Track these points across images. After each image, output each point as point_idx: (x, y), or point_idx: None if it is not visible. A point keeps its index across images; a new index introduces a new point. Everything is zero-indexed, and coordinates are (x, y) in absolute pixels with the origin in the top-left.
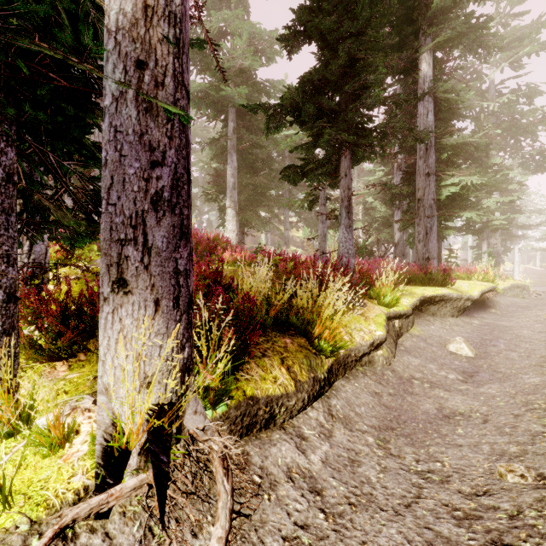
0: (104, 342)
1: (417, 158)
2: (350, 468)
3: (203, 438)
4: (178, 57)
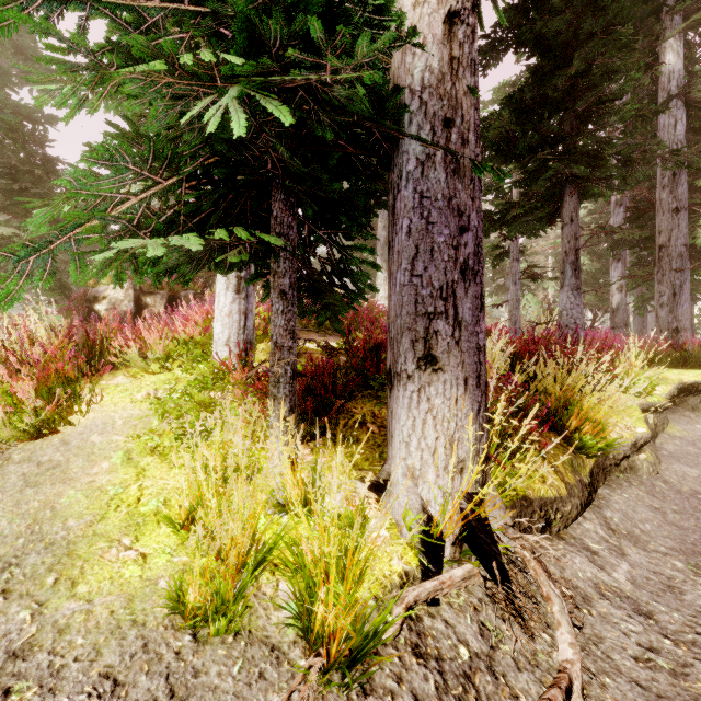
0: (408, 422)
1: (657, 188)
2: (671, 594)
3: (513, 534)
4: (477, 108)
